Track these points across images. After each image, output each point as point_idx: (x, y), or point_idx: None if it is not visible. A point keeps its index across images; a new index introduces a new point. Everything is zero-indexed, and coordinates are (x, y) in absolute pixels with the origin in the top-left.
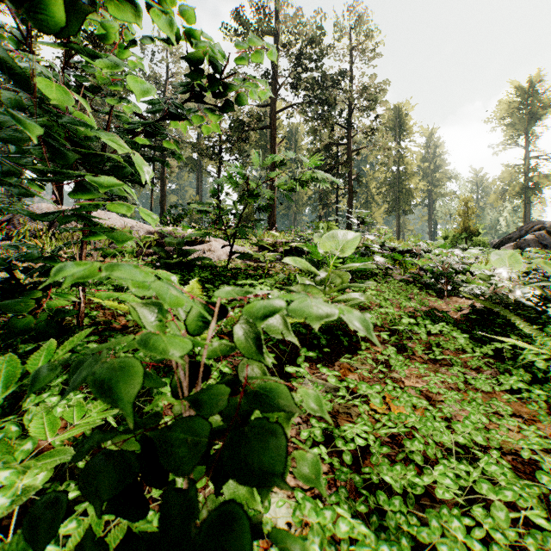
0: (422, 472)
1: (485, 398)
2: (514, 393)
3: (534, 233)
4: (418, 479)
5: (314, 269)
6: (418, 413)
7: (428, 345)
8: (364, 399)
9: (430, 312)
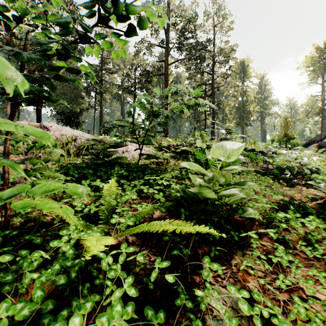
0: None
1: None
2: None
3: None
4: None
5: (205, 171)
6: None
7: (302, 237)
8: None
9: (290, 201)
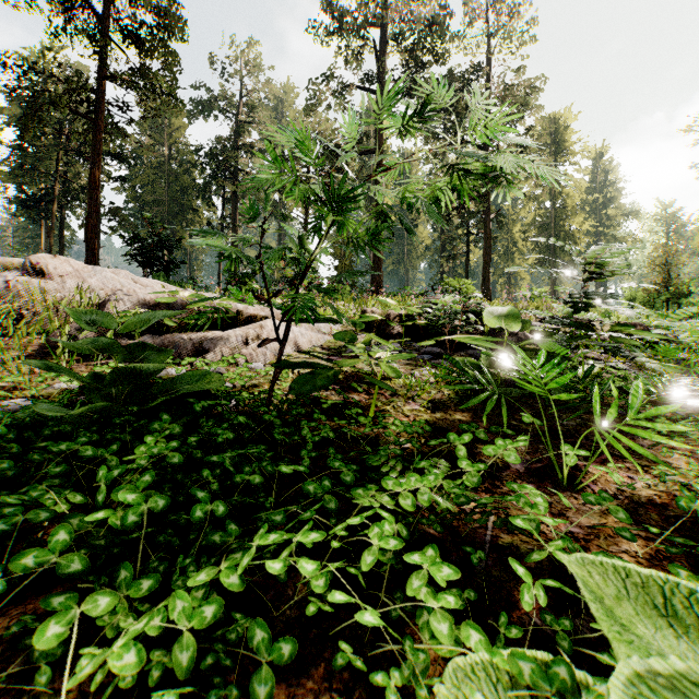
0: None
1: None
2: None
3: None
4: None
5: None
6: None
7: None
8: None
9: None
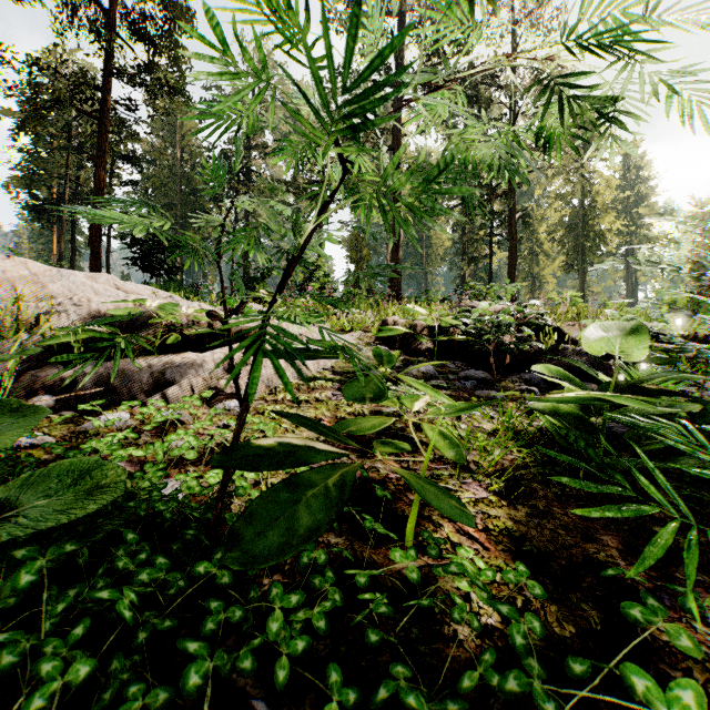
0: None
1: None
2: None
3: None
4: None
5: None
6: None
7: None
8: None
9: None
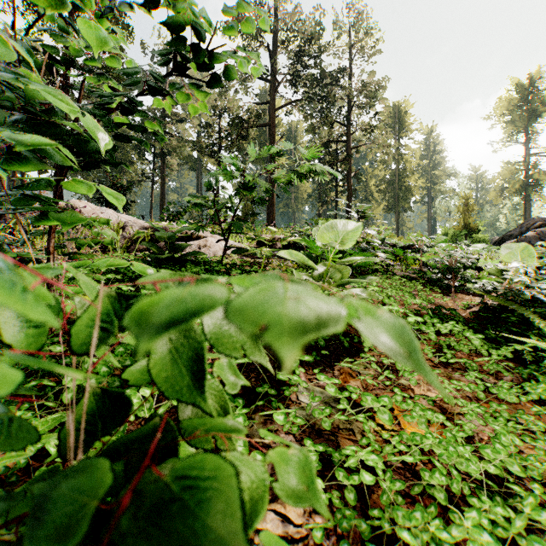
0: (444, 511)
1: (509, 409)
2: (541, 404)
3: (535, 230)
4: (446, 534)
5: (312, 262)
6: (434, 431)
7: (437, 346)
8: (369, 413)
9: (436, 309)
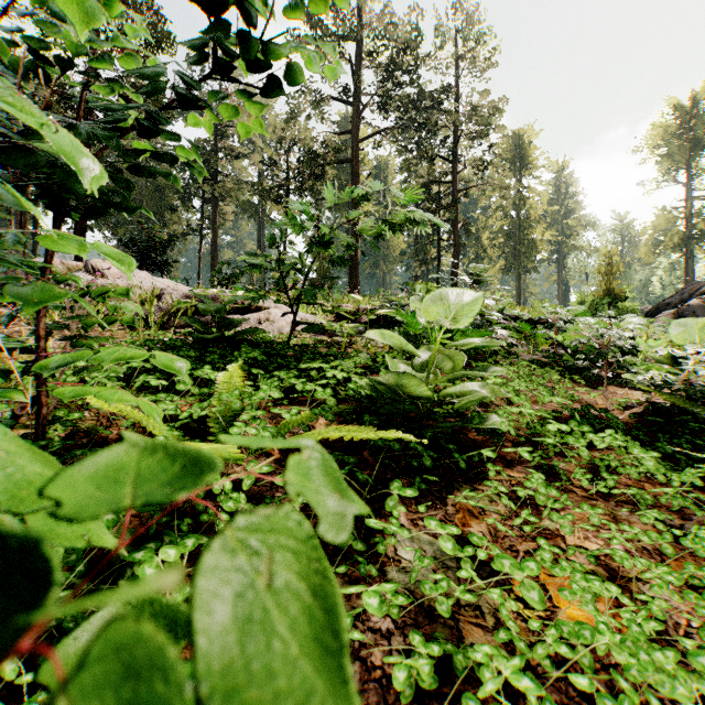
0: None
1: None
2: None
3: (700, 297)
4: None
5: (412, 347)
6: (605, 612)
7: (589, 466)
8: (507, 586)
9: (582, 410)
